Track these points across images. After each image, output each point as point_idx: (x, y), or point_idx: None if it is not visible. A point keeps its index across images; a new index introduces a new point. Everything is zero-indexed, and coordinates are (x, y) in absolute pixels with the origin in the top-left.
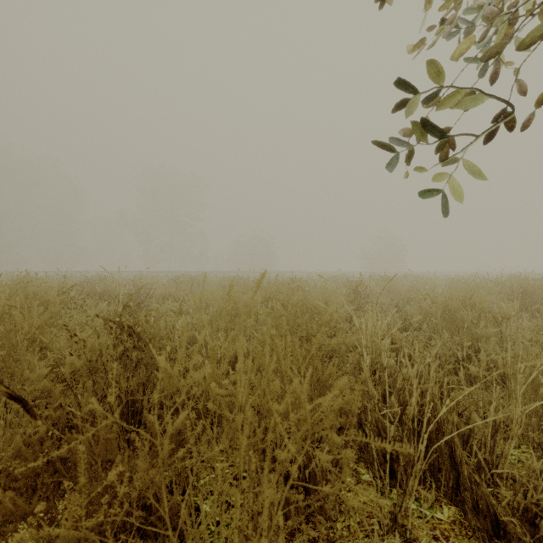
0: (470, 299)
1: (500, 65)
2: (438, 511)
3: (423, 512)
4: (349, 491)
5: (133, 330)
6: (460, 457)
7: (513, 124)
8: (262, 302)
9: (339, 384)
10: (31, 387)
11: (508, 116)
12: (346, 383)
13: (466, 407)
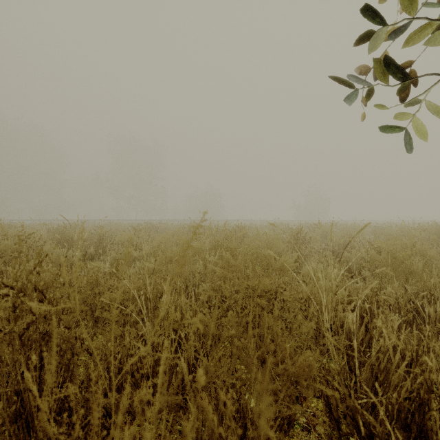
0: (413, 247)
1: None
2: None
3: None
4: None
5: (42, 295)
6: None
7: None
8: (211, 249)
9: None
10: None
11: None
12: None
13: None
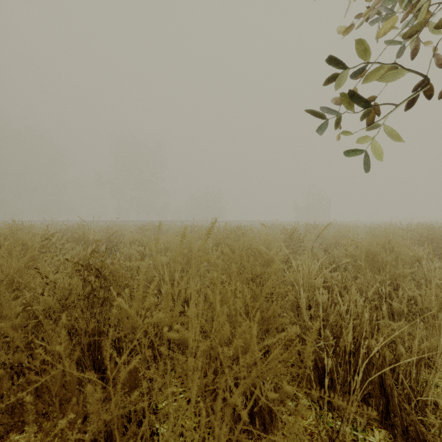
0: (388, 244)
1: (419, 42)
2: (370, 434)
3: (359, 439)
4: (290, 415)
5: (99, 272)
6: (390, 387)
7: (430, 93)
8: (213, 246)
9: (290, 333)
10: (9, 323)
11: (426, 86)
12: (298, 333)
13: (392, 340)
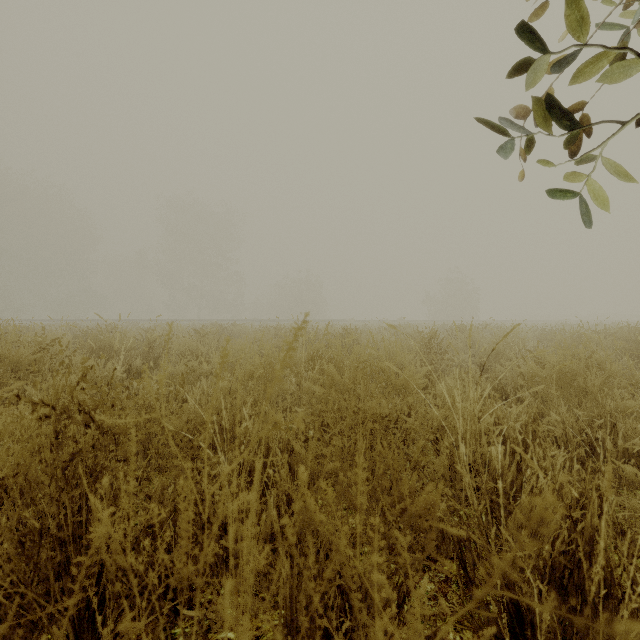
0: (590, 358)
1: None
2: None
3: None
4: None
5: (90, 418)
6: None
7: None
8: (307, 361)
9: None
10: None
11: None
12: None
13: None
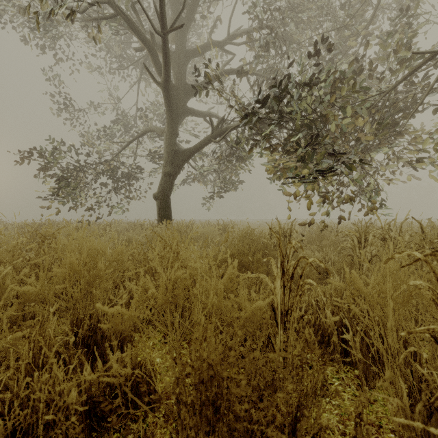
0: None
1: None
2: None
3: None
4: None
5: None
6: None
7: None
8: None
9: None
10: None
11: None
12: None
13: None
